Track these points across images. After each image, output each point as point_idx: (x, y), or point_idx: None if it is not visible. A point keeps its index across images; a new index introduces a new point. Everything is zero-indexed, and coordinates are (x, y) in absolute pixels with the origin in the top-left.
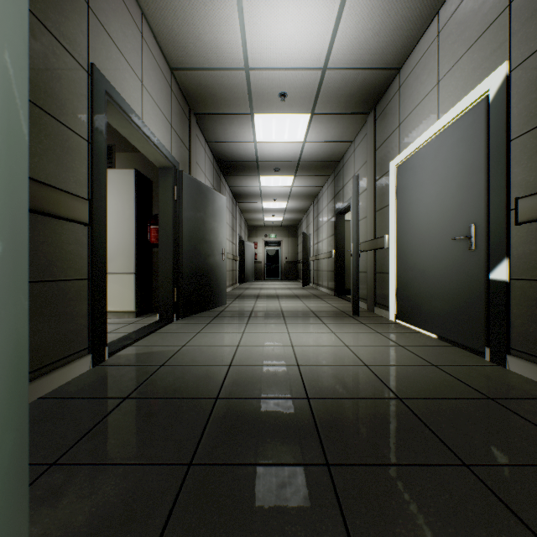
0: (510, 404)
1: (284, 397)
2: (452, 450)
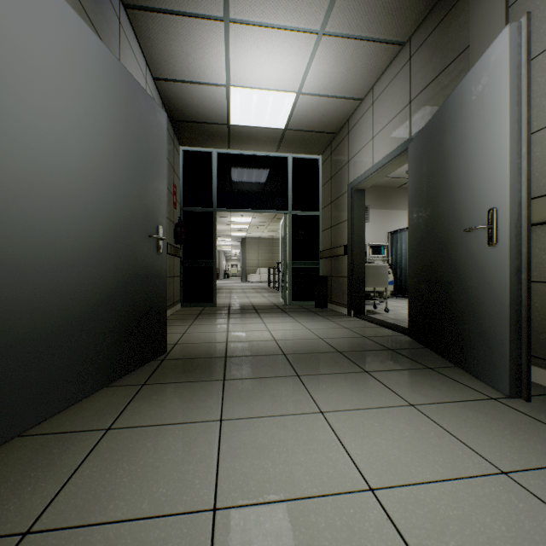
0: (197, 313)
1: (265, 313)
2: (229, 310)
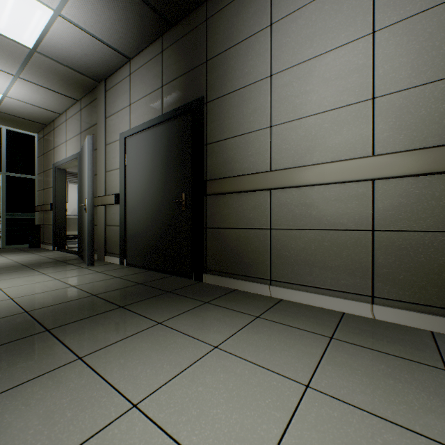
0: None
1: None
2: None
